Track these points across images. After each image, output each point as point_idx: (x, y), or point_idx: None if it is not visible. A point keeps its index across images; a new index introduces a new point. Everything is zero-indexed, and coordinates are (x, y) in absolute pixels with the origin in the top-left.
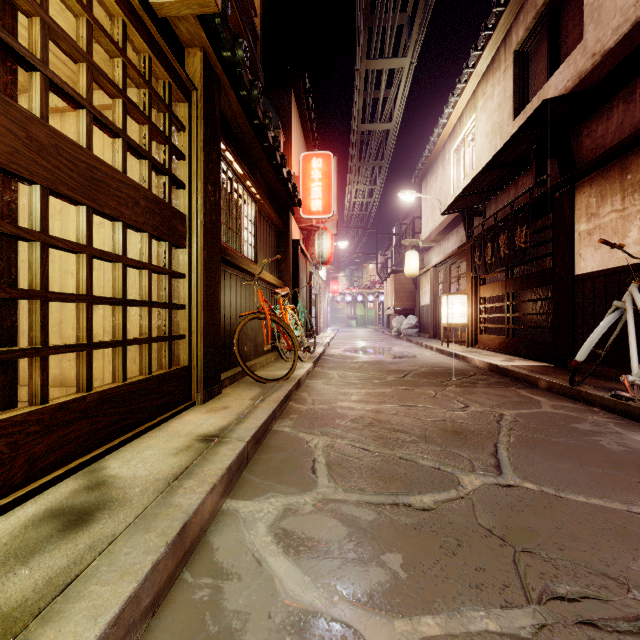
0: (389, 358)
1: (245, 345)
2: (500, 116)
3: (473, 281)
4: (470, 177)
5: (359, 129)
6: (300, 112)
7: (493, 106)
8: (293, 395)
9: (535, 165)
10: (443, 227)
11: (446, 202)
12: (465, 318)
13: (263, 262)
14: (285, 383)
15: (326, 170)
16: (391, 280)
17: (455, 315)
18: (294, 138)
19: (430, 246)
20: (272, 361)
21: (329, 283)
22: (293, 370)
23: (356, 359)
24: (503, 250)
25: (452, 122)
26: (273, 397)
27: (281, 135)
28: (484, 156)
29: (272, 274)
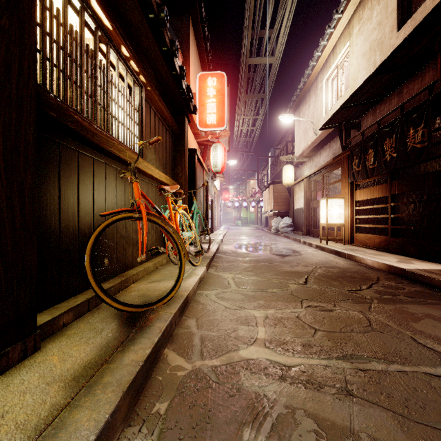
0: (278, 256)
1: (124, 250)
2: (380, 33)
3: (349, 186)
4: (344, 97)
5: (247, 62)
6: (197, 41)
7: (371, 26)
8: (174, 328)
9: (440, 57)
10: (316, 144)
11: (319, 123)
12: (342, 219)
13: (138, 145)
14: (163, 311)
15: (220, 88)
16: (270, 189)
17: (333, 216)
18: (192, 61)
19: (302, 162)
20: (164, 264)
21: (222, 193)
22: (177, 287)
23: (248, 257)
24: (389, 154)
25: (325, 54)
26: (123, 364)
27: (179, 54)
28: (360, 75)
29: (166, 175)
